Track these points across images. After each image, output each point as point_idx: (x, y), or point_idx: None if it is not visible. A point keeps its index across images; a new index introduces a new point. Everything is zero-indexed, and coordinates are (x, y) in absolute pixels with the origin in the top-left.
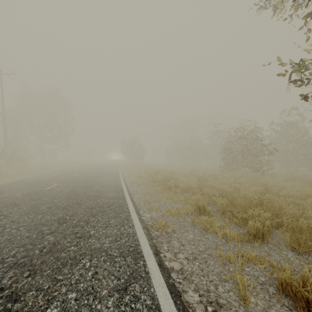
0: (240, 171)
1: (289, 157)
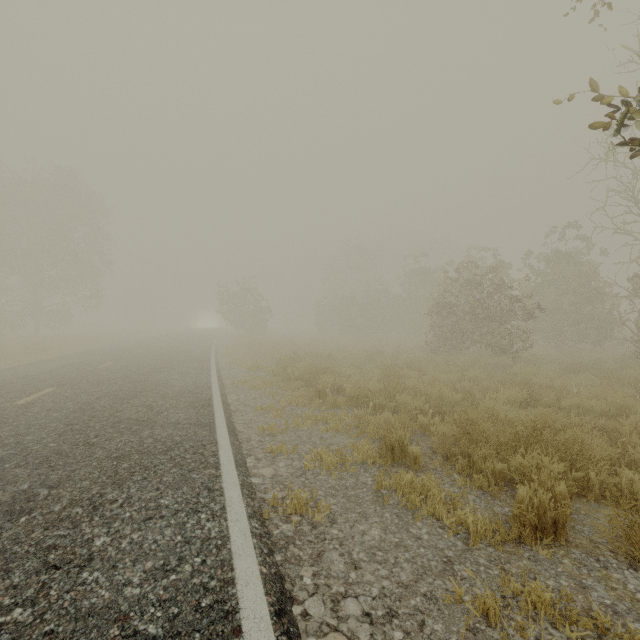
0: (467, 352)
1: (561, 323)
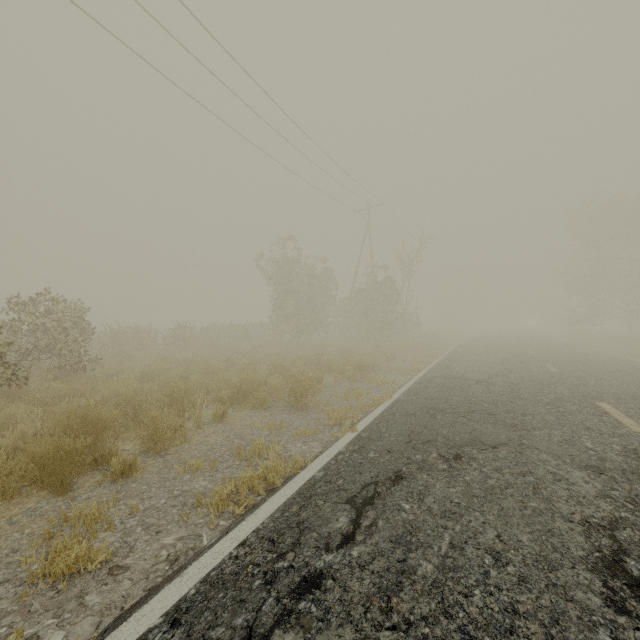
0: None
1: None
